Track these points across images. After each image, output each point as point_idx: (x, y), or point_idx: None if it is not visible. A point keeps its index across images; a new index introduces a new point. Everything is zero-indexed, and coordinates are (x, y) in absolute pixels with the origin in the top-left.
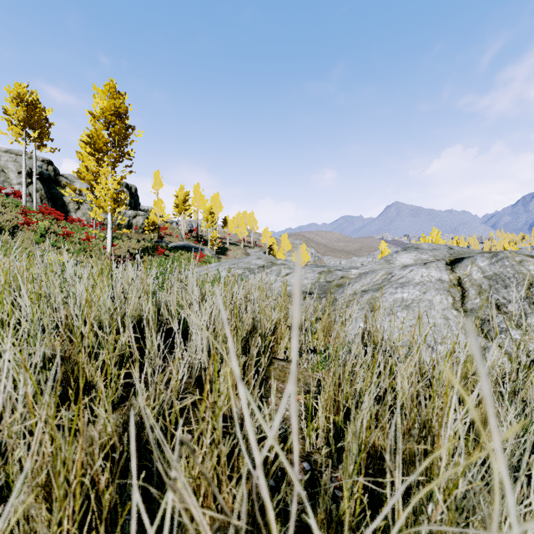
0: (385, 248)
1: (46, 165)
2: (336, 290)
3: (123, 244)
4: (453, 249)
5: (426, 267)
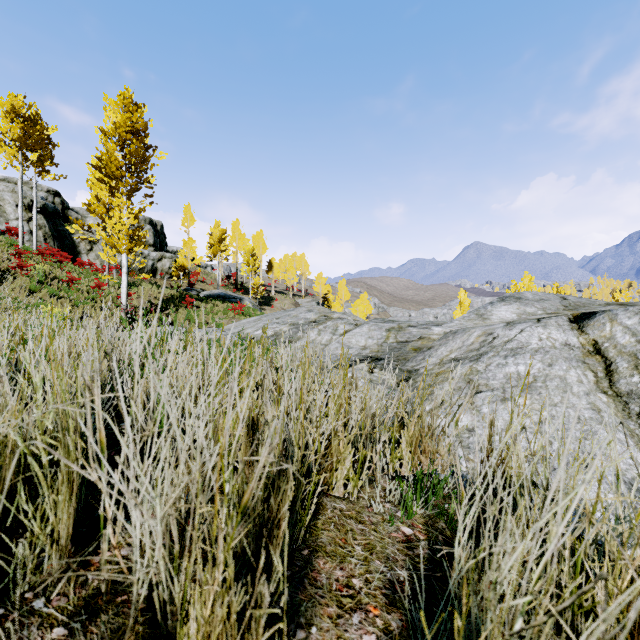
0: (464, 297)
1: (52, 197)
2: (414, 357)
3: (144, 292)
4: (567, 300)
5: (543, 325)
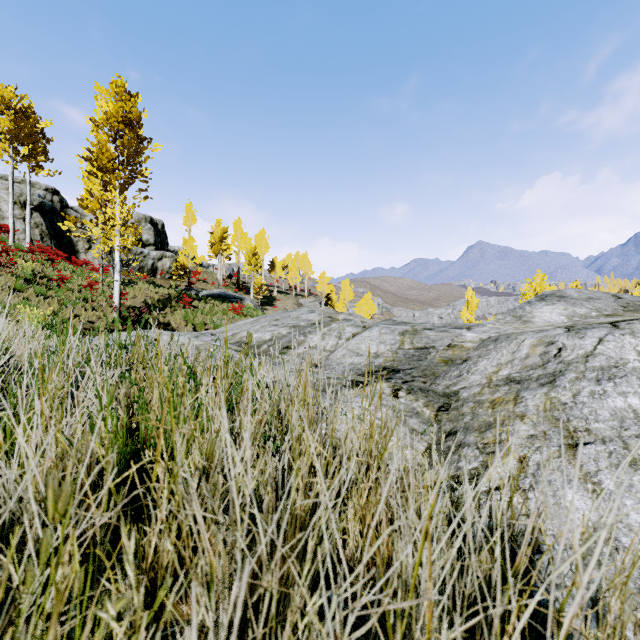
0: (472, 297)
1: (50, 195)
2: (445, 371)
3: (140, 292)
4: (623, 299)
5: (631, 333)
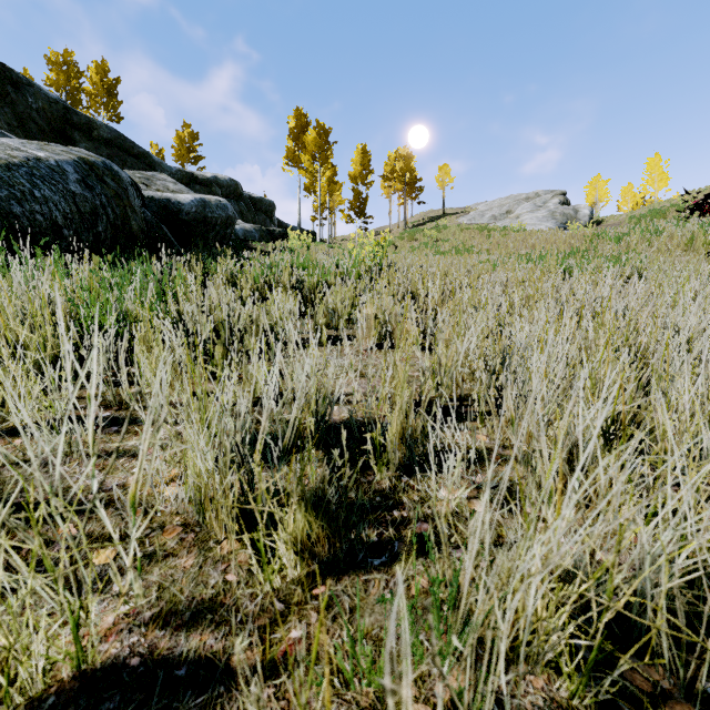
0: None
1: None
2: None
3: None
4: None
5: None
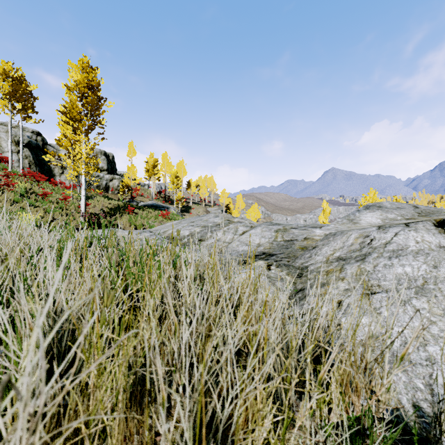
0: (326, 206)
1: (35, 136)
2: (302, 254)
3: (98, 203)
4: (419, 208)
5: (415, 229)
